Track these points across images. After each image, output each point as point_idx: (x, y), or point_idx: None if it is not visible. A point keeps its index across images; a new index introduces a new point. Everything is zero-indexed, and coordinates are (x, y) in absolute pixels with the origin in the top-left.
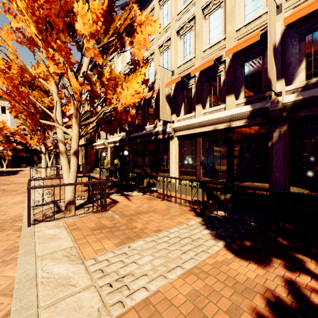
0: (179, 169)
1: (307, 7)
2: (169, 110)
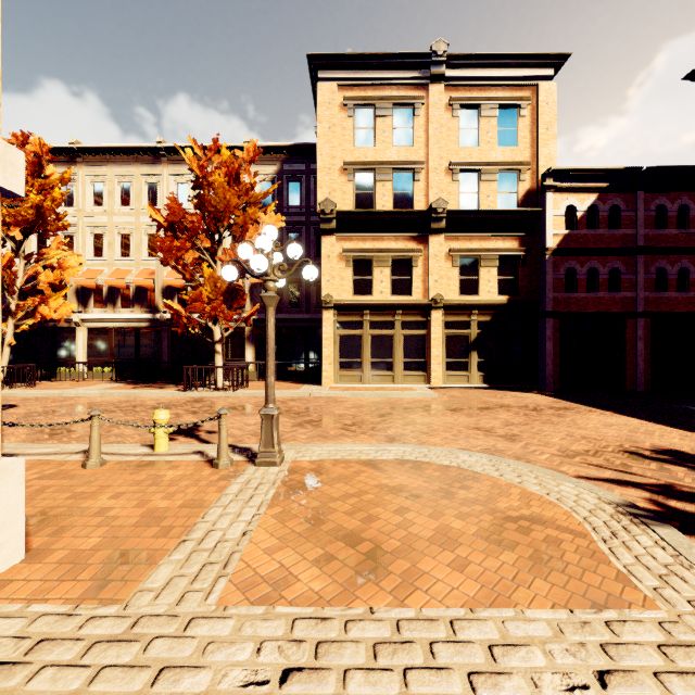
0: (89, 358)
1: (172, 280)
2: (77, 301)
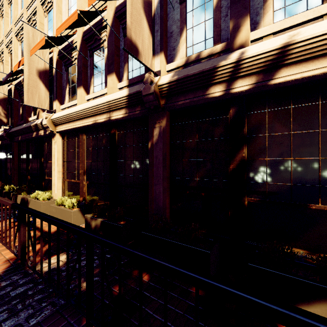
0: (63, 179)
1: None
2: (46, 93)
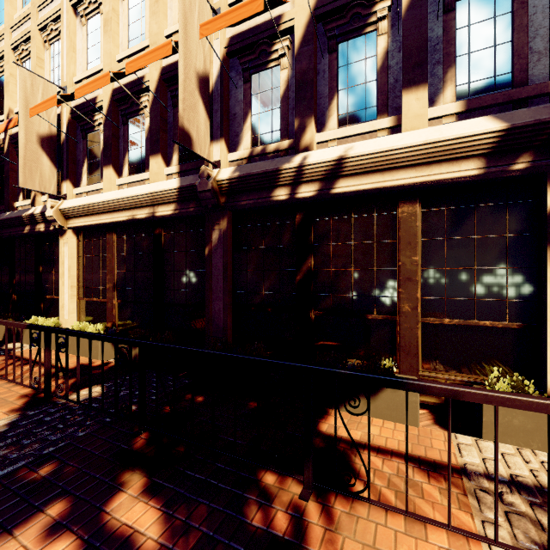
0: (79, 298)
1: (226, 16)
2: (52, 170)
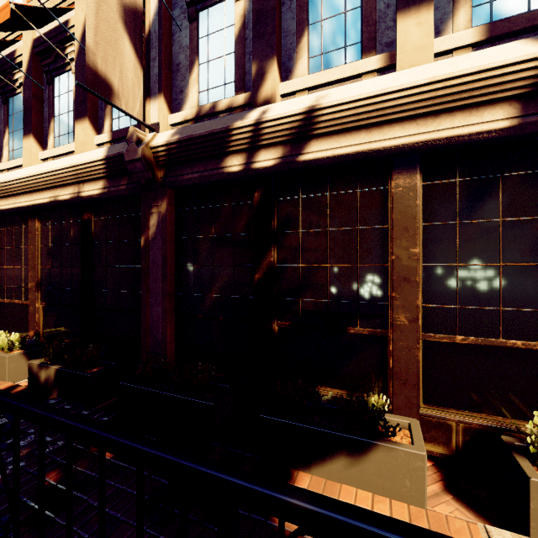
0: None
1: None
2: None
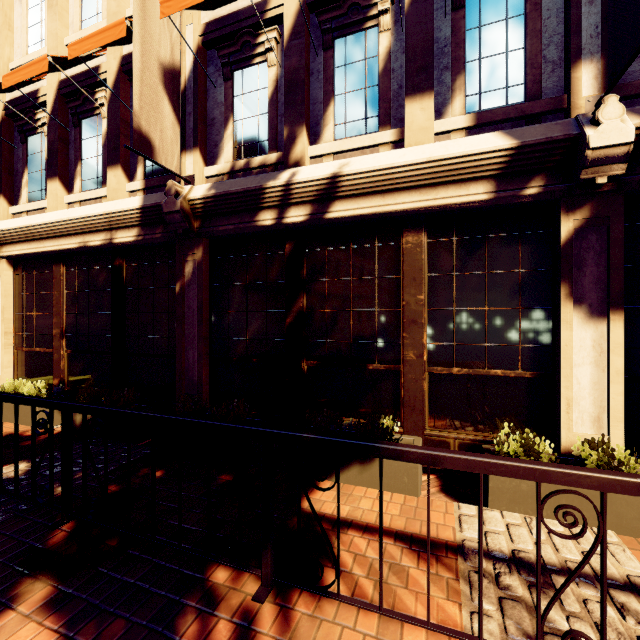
0: (17, 348)
1: None
2: None
